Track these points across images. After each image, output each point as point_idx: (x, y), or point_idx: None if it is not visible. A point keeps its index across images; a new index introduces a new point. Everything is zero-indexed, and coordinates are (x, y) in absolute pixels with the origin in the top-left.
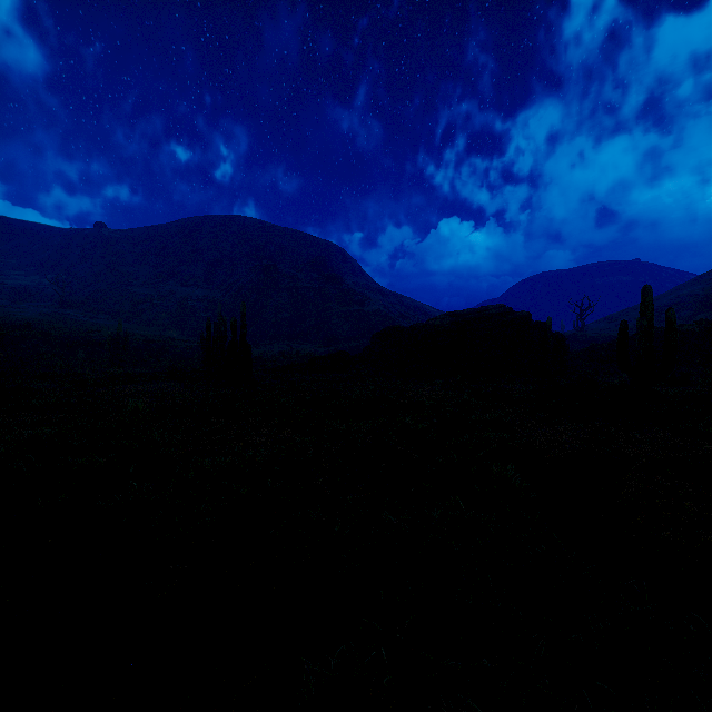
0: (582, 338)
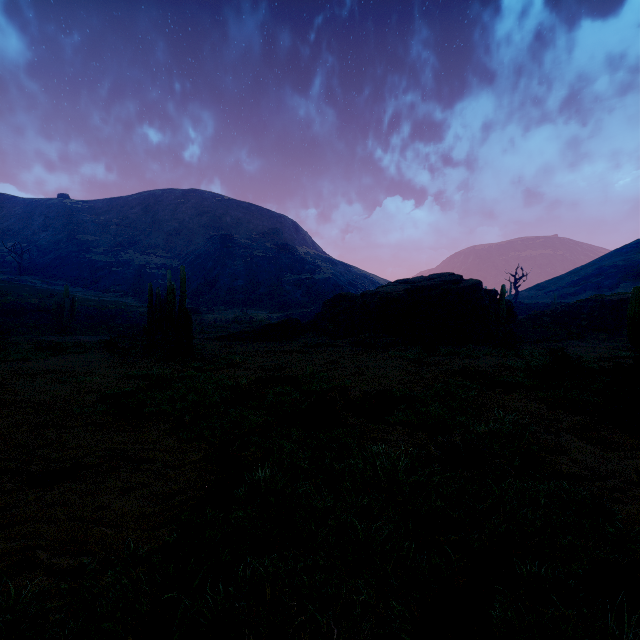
0: (517, 305)
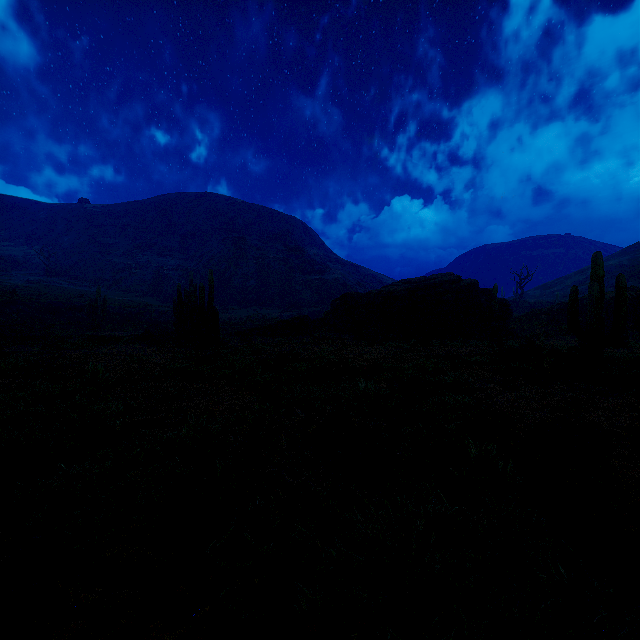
0: (521, 304)
